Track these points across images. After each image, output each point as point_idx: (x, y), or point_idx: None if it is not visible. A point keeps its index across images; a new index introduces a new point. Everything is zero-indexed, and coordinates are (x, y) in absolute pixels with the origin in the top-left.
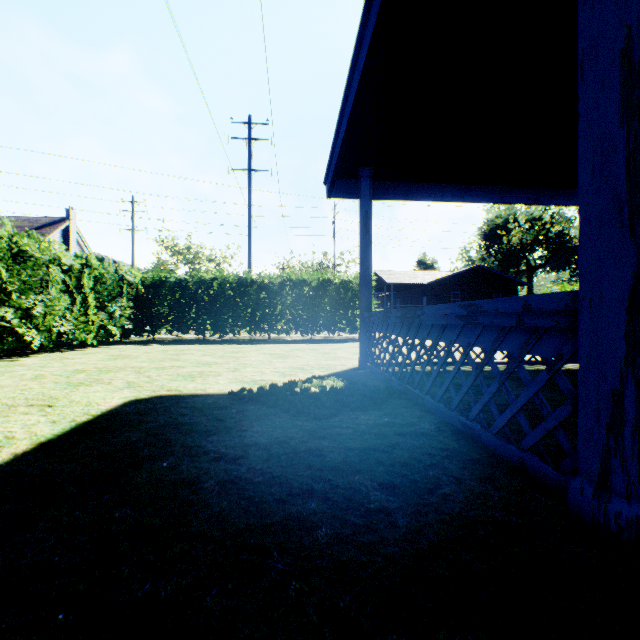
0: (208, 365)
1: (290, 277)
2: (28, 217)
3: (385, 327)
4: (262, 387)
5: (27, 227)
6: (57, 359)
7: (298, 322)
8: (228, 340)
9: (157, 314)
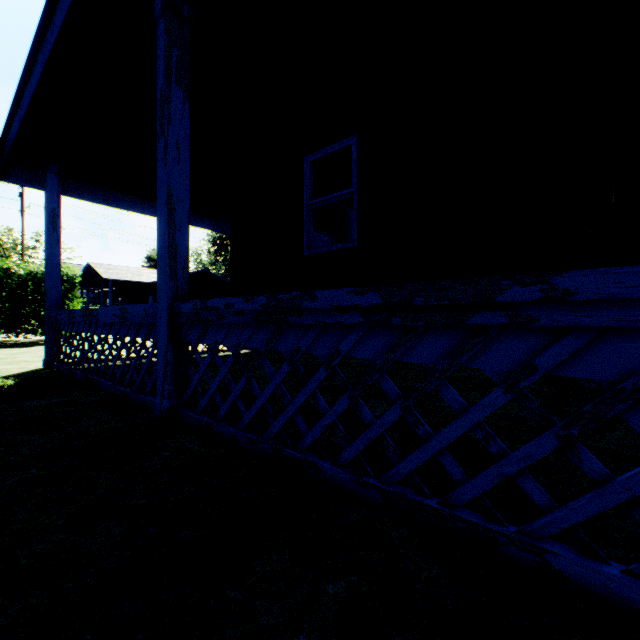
0: None
1: None
2: None
3: (72, 326)
4: None
5: None
6: None
7: None
8: None
9: None
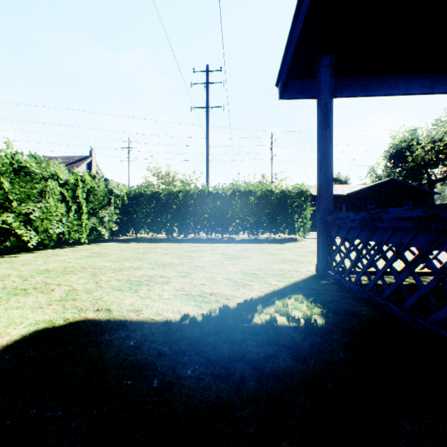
0: (163, 267)
1: (239, 188)
2: (67, 156)
3: (367, 232)
4: (209, 314)
5: (66, 163)
6: (47, 256)
7: (245, 225)
8: (190, 239)
9: (137, 219)
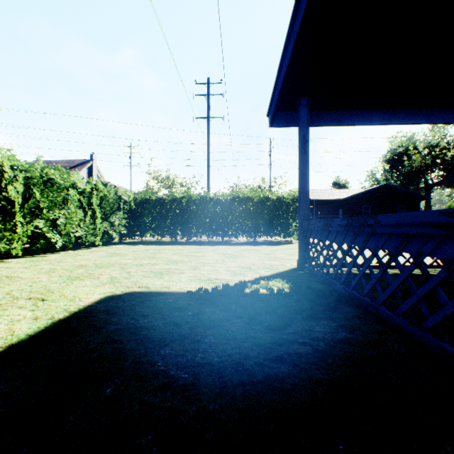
0: (175, 263)
1: (238, 195)
2: (68, 160)
3: (325, 234)
4: (216, 287)
5: (67, 167)
6: (72, 255)
7: (244, 229)
8: (193, 242)
9: (144, 223)
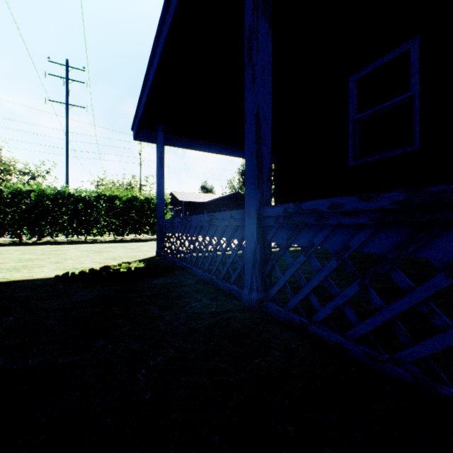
0: (31, 260)
1: (104, 193)
2: None
3: (172, 229)
4: (83, 271)
5: None
6: None
7: (111, 227)
8: (46, 242)
9: None
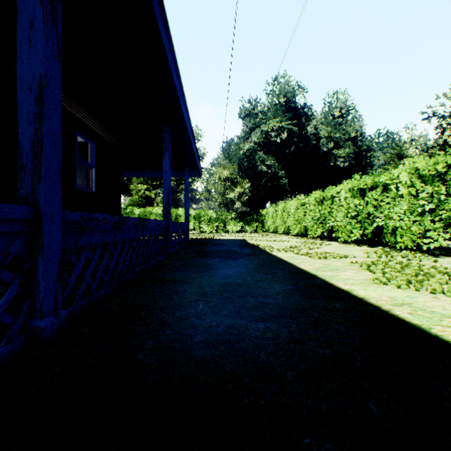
0: None
1: None
2: None
3: None
4: None
5: None
6: None
7: None
8: None
9: None
